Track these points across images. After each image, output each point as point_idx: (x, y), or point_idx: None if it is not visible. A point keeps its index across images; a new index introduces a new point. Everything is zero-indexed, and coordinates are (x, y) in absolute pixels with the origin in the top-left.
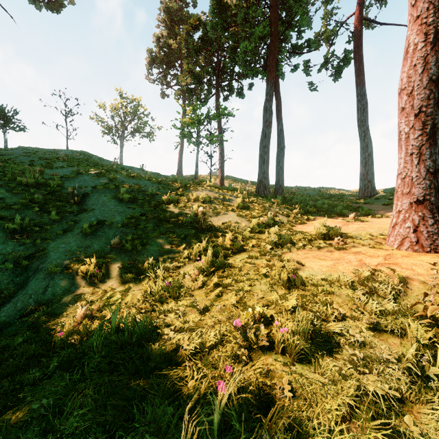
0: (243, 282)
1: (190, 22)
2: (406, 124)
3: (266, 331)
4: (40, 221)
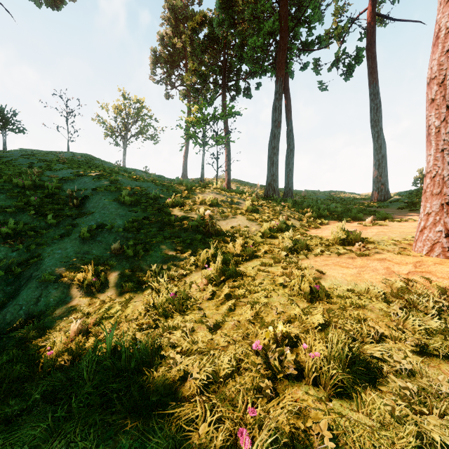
0: (258, 293)
1: (195, 19)
2: (436, 117)
3: (293, 356)
4: (35, 225)
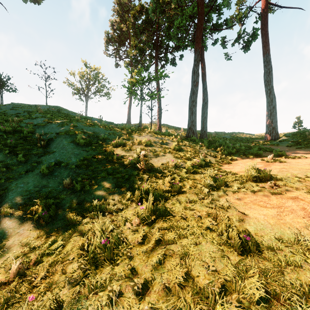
0: (187, 238)
1: (136, 9)
2: None
3: None
4: (8, 162)
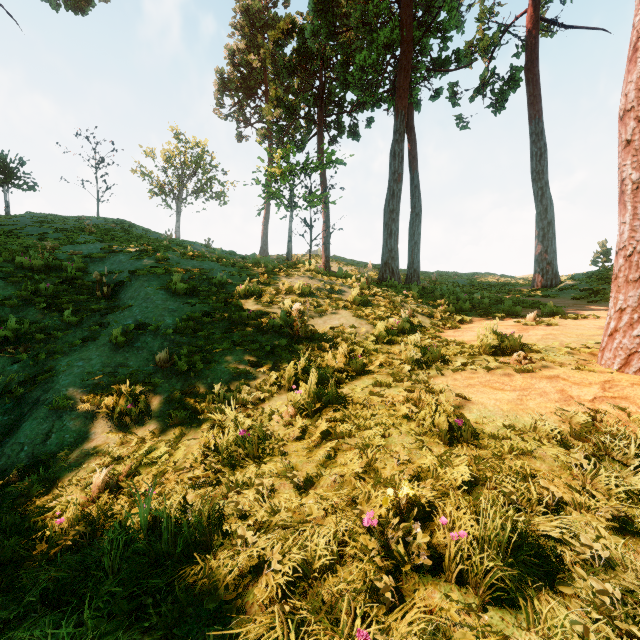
0: (371, 429)
1: (279, 27)
2: (634, 167)
3: (426, 538)
4: (47, 324)
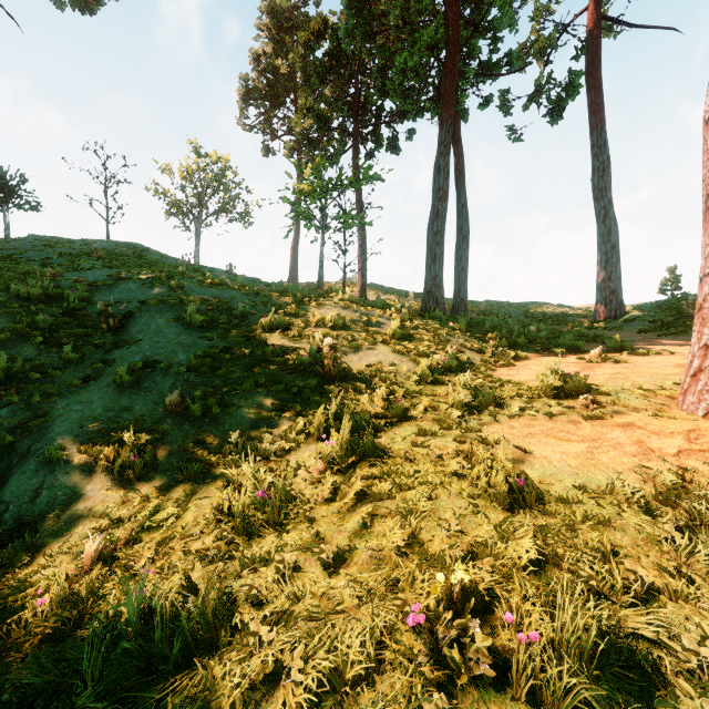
0: (415, 489)
1: (310, 27)
2: None
3: (487, 641)
4: (43, 361)
